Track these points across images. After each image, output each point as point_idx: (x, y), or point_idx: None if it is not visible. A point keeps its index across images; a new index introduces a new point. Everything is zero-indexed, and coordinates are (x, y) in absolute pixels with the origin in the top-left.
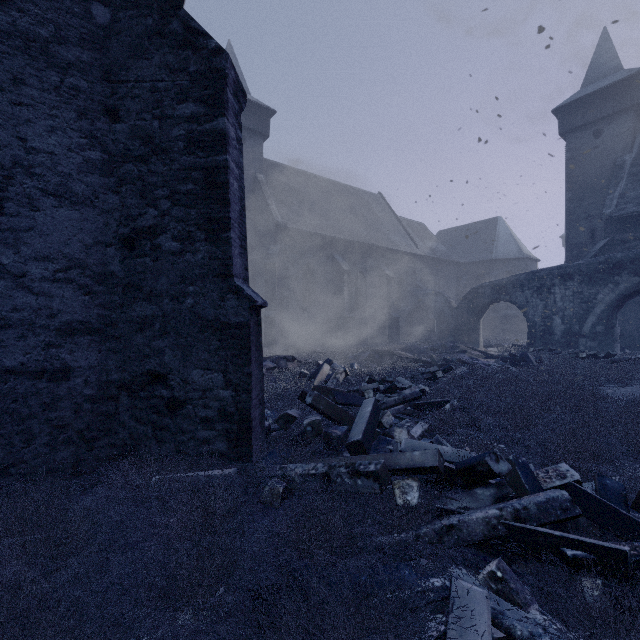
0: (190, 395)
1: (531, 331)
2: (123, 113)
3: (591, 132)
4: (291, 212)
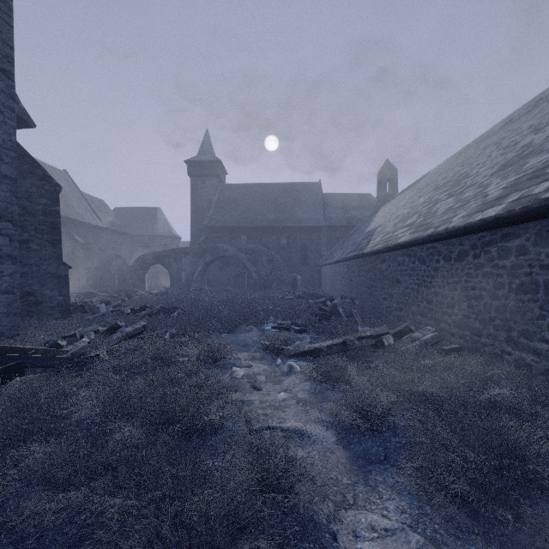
0: (45, 299)
1: (172, 280)
2: None
3: (201, 180)
4: None
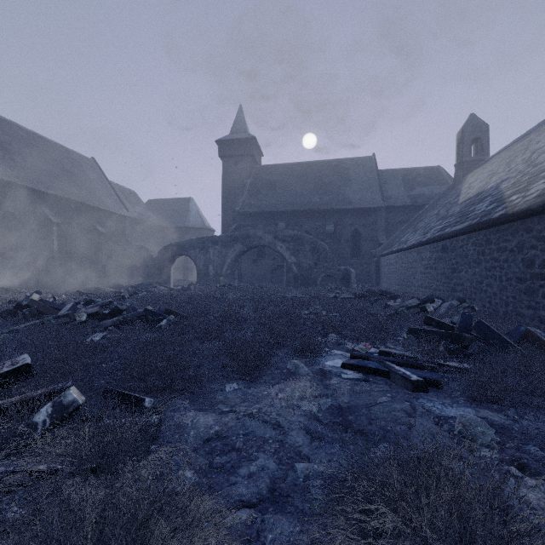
0: None
1: (199, 274)
2: None
3: (234, 161)
4: None
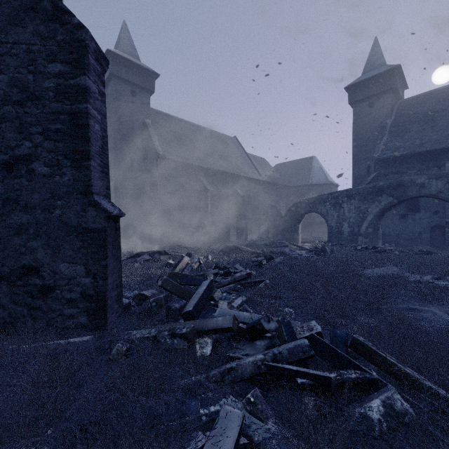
0: (58, 282)
1: (330, 232)
2: (3, 67)
3: (367, 103)
4: (170, 147)
